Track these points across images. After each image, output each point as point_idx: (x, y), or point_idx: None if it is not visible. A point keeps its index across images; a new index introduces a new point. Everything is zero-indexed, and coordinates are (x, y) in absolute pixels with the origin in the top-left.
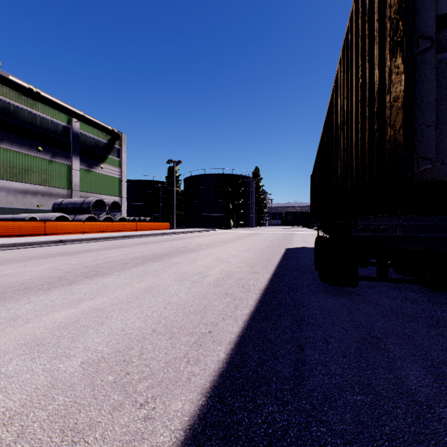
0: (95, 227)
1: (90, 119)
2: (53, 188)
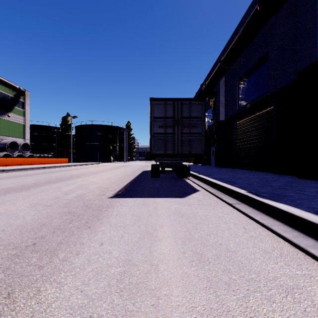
0: (14, 161)
1: (0, 78)
2: None
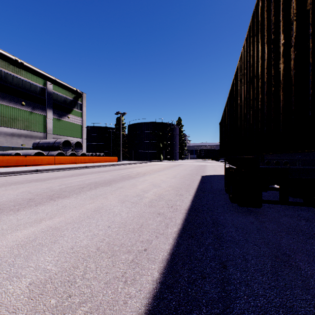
0: (63, 160)
1: (60, 82)
2: (33, 132)
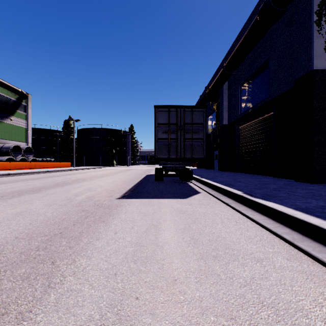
0: (18, 165)
1: (3, 82)
2: None
